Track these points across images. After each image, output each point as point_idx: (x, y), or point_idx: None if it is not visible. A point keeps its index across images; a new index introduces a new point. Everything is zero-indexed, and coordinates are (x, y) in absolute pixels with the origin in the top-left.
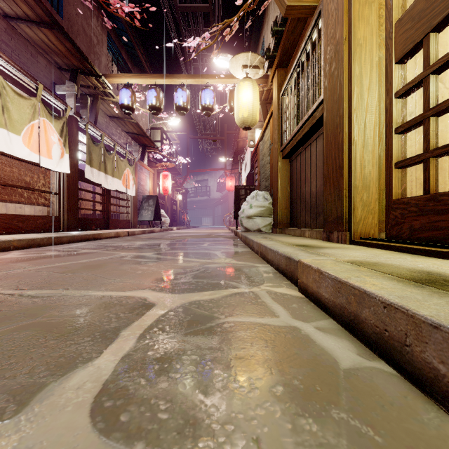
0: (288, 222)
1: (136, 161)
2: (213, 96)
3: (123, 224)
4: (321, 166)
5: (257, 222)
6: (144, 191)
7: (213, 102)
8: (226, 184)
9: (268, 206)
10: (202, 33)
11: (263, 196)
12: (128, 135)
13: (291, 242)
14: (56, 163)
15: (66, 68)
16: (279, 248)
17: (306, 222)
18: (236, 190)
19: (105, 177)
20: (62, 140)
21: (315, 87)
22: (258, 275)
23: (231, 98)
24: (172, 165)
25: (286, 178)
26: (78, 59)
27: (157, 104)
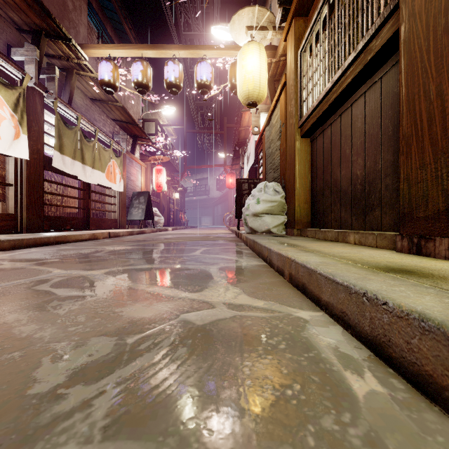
0: (309, 221)
1: (124, 152)
2: (211, 70)
3: (108, 224)
4: (376, 132)
5: (267, 221)
6: (135, 187)
7: (211, 78)
8: (226, 181)
9: (280, 201)
10: (199, 7)
11: (273, 188)
12: (116, 123)
13: (351, 256)
14: (7, 144)
15: (27, 29)
16: (376, 288)
17: (342, 221)
18: (238, 184)
19: (83, 167)
20: (17, 116)
21: (371, 1)
22: (335, 386)
23: (232, 73)
24: (166, 158)
25: (306, 163)
26: (39, 14)
27: (144, 80)
